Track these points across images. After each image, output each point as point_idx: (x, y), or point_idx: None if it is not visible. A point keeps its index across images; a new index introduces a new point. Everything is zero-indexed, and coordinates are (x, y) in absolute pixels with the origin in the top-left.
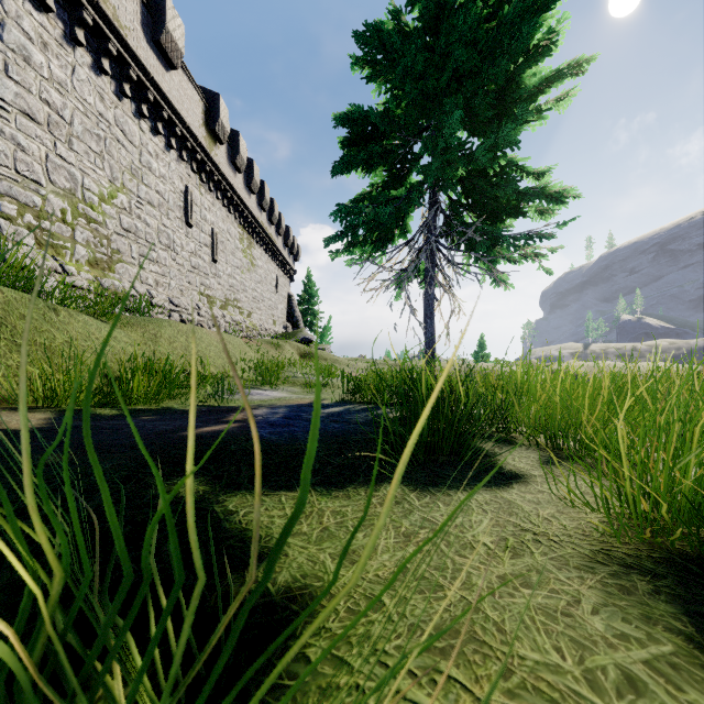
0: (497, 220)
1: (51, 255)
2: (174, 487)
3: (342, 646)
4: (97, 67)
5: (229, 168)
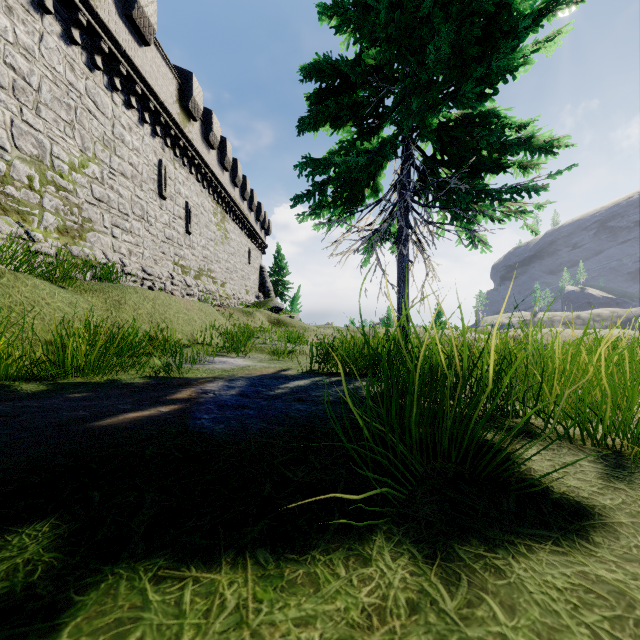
0: (476, 176)
1: (16, 221)
2: None
3: None
4: (67, 37)
5: (202, 145)
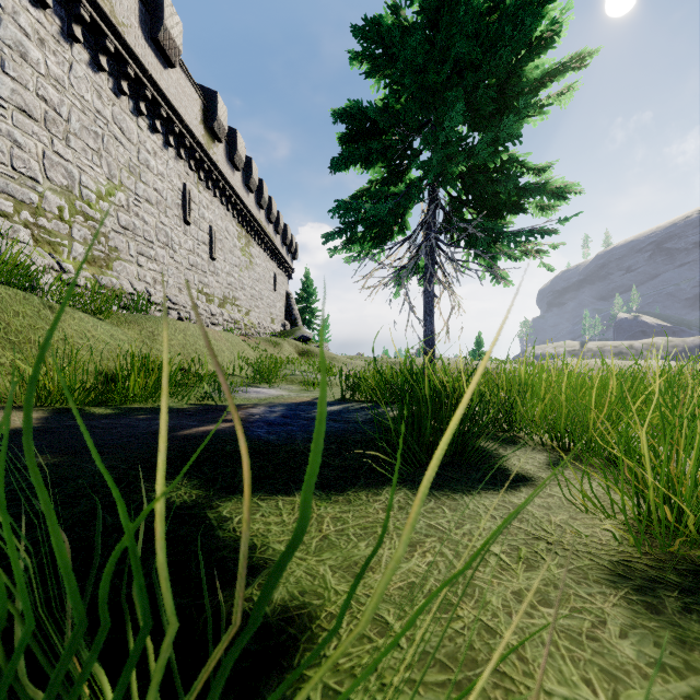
0: (498, 216)
1: (48, 253)
2: (139, 516)
3: (345, 679)
4: (94, 64)
5: (227, 166)
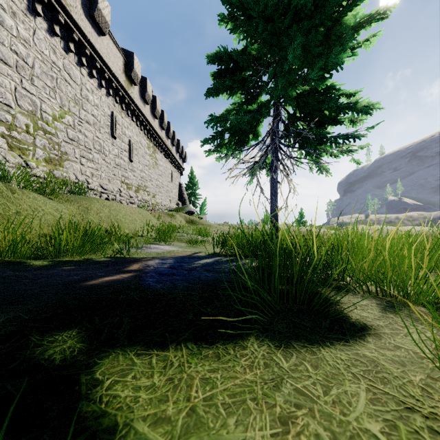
0: (321, 127)
1: (18, 155)
2: None
3: None
4: (51, 31)
5: (140, 101)
